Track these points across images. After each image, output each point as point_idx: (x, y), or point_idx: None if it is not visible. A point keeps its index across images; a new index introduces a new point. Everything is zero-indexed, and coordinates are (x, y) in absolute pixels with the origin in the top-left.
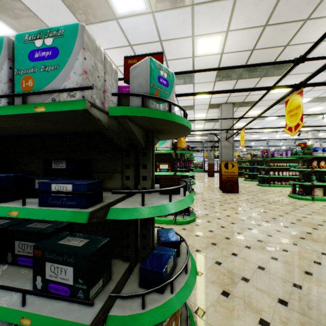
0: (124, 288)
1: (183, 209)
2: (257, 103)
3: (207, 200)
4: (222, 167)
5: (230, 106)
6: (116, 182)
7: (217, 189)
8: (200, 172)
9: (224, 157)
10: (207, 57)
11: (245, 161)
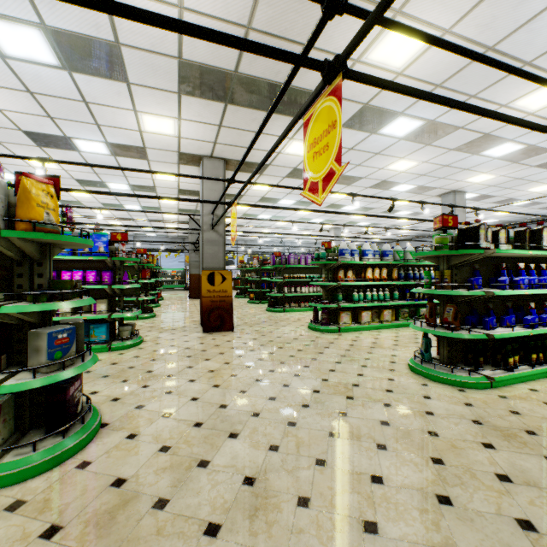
0: None
1: None
2: (266, 169)
3: (161, 359)
4: (203, 282)
5: (220, 164)
6: None
7: (196, 326)
8: (179, 290)
9: (208, 262)
10: (143, 4)
11: (252, 270)
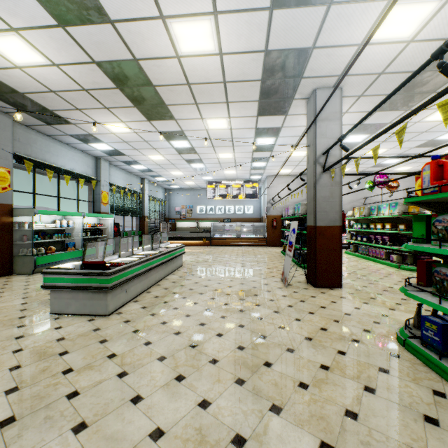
0: None
1: None
2: None
3: None
4: None
5: None
6: None
7: None
8: None
9: None
10: None
11: None
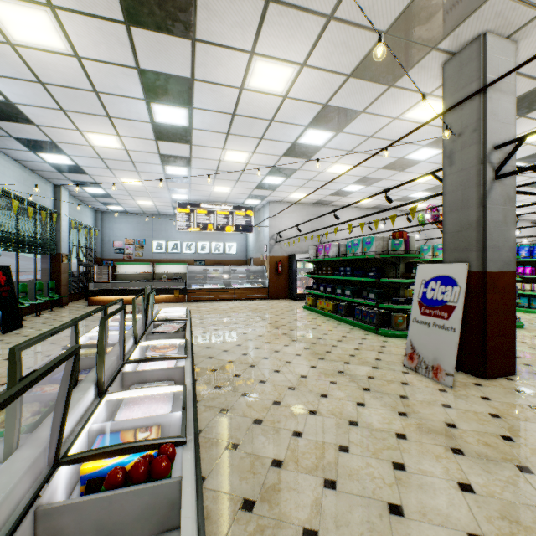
0: (387, 303)
1: (401, 282)
2: None
3: None
4: None
5: None
6: (391, 275)
7: None
8: None
9: None
10: None
11: None
